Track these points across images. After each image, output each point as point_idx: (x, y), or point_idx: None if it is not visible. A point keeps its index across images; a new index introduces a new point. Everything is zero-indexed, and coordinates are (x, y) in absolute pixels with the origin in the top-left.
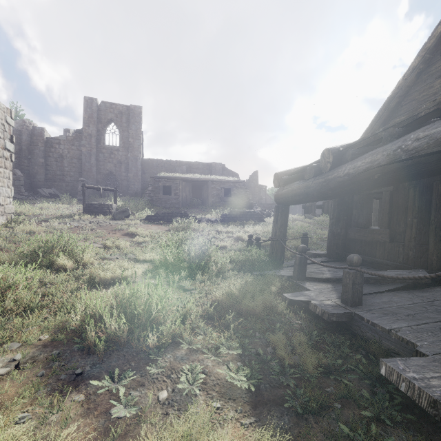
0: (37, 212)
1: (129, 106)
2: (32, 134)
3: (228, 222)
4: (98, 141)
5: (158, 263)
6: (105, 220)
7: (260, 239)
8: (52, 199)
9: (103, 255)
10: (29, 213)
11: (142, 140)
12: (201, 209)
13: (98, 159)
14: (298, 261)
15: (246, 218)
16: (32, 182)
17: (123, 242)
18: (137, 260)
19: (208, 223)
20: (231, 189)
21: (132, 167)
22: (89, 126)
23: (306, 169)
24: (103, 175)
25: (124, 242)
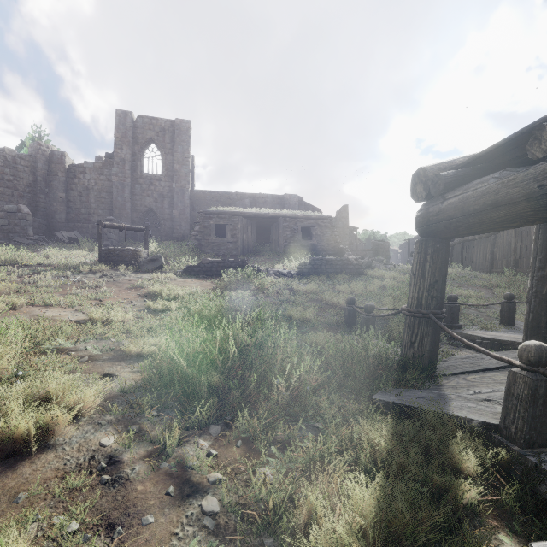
0: (34, 261)
1: (174, 121)
2: (49, 161)
3: (308, 275)
4: (133, 168)
5: (150, 372)
6: (125, 273)
7: (373, 308)
8: (69, 245)
9: (59, 342)
10: (23, 262)
11: (193, 168)
12: (269, 257)
13: (133, 192)
14: (524, 389)
15: (335, 269)
16: (49, 223)
17: (120, 313)
18: (126, 354)
19: (277, 277)
20: (311, 228)
21: (178, 201)
22: (122, 148)
23: (542, 126)
24: (140, 213)
25: (121, 313)
